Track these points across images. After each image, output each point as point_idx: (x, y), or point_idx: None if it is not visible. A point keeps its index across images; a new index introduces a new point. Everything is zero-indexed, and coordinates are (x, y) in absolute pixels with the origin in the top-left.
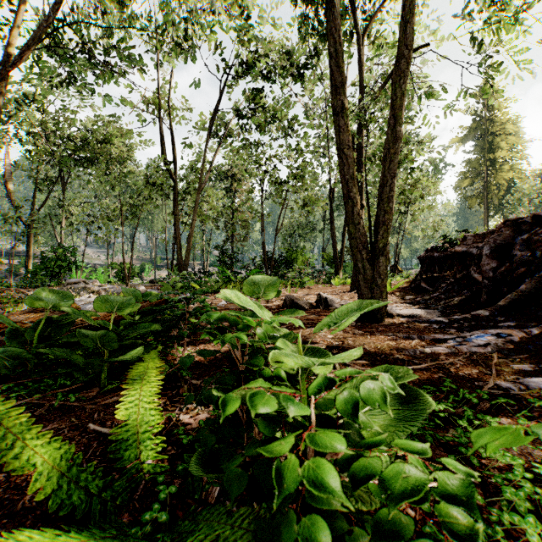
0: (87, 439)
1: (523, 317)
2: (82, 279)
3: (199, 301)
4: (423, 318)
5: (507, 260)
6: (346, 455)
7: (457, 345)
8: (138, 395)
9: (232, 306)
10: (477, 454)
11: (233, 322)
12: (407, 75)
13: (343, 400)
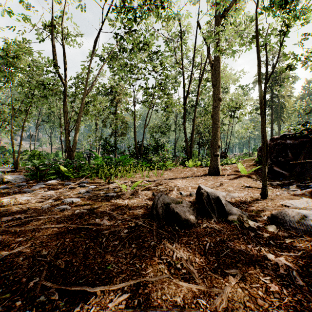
0: None
1: None
2: None
3: None
4: None
5: None
6: None
7: None
8: None
9: (73, 212)
10: None
11: None
12: None
13: None
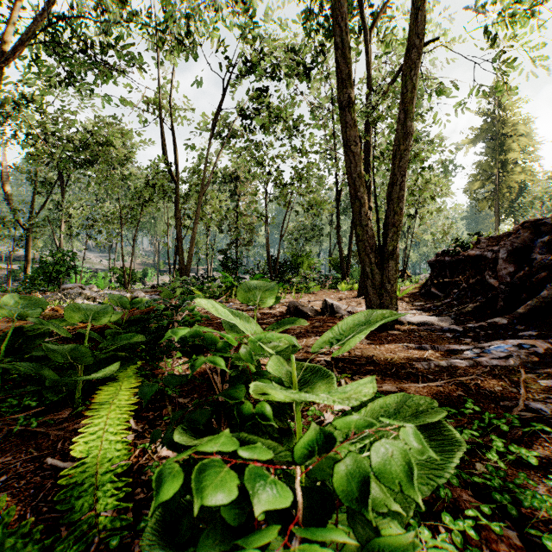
0: (41, 478)
1: (545, 325)
2: (78, 285)
3: (188, 310)
4: (436, 326)
5: (526, 264)
6: (353, 547)
7: (475, 357)
8: (103, 423)
9: None
10: (513, 499)
11: (209, 339)
12: (419, 67)
13: (347, 473)
